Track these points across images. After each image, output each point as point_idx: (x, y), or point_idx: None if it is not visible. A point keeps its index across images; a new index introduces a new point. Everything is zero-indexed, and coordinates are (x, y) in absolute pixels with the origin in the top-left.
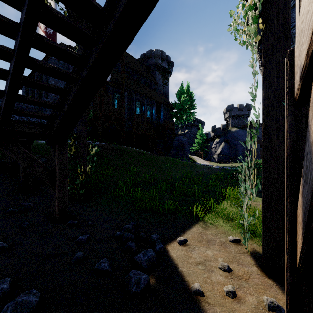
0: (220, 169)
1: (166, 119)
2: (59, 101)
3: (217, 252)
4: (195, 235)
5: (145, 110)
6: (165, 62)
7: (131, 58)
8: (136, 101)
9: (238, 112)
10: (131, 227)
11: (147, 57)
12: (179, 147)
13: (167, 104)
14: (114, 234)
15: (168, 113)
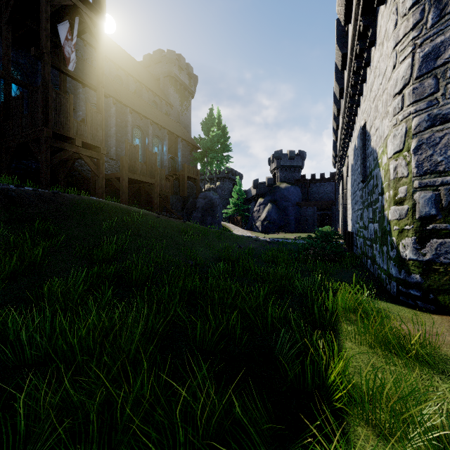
0: (273, 242)
1: (186, 163)
2: None
3: None
4: None
5: (151, 145)
6: (185, 74)
7: (126, 56)
8: (134, 128)
9: (289, 161)
10: None
11: (154, 60)
12: (207, 209)
13: (187, 140)
14: None
15: (190, 154)
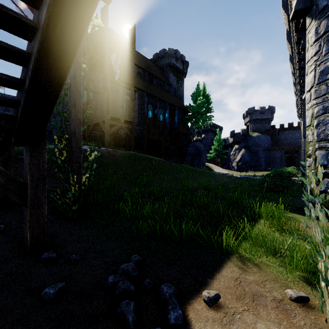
0: (242, 178)
1: (180, 123)
2: (22, 77)
3: (276, 326)
4: (230, 283)
5: (158, 114)
6: (179, 62)
7: (143, 58)
8: (148, 104)
9: (260, 115)
10: (132, 268)
11: (160, 57)
12: (195, 154)
13: (181, 108)
14: (105, 279)
15: (183, 117)
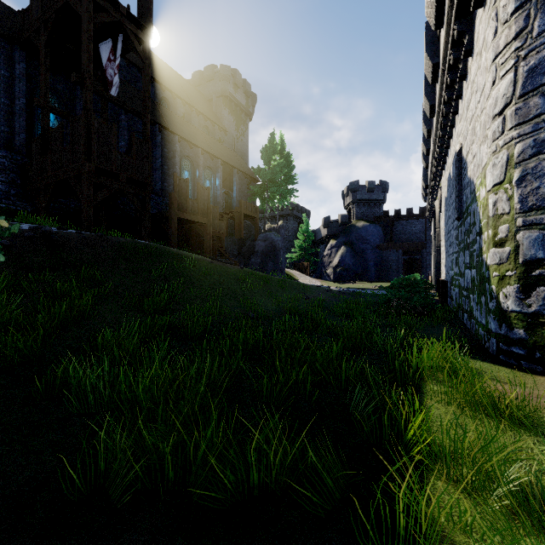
0: (348, 293)
1: (243, 199)
2: None
3: None
4: None
5: (202, 178)
6: (241, 93)
7: (173, 75)
8: (182, 159)
9: (368, 194)
10: None
11: (206, 78)
12: (268, 253)
13: (244, 171)
14: None
15: (247, 188)
